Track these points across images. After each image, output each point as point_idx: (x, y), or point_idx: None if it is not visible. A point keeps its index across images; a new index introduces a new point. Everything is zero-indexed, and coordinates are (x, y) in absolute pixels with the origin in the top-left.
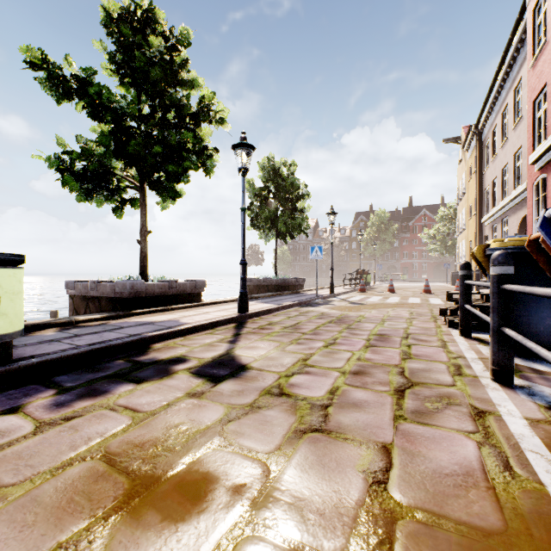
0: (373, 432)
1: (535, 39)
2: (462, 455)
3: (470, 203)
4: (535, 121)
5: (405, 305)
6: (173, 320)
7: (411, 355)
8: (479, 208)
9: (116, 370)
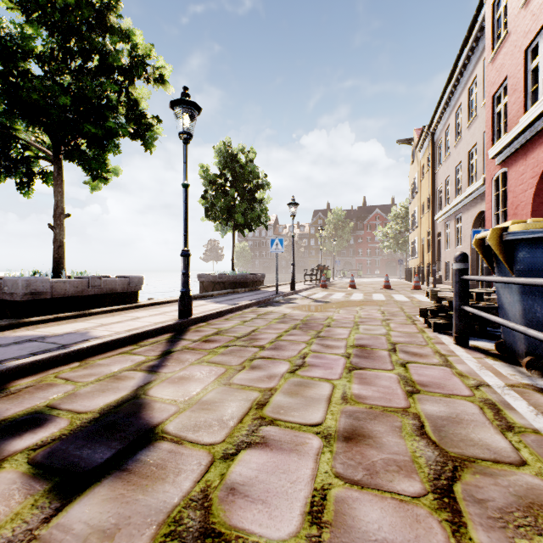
0: None
1: (494, 33)
2: None
3: (422, 202)
4: (494, 116)
5: (372, 302)
6: (79, 332)
7: (415, 384)
8: (432, 206)
9: None
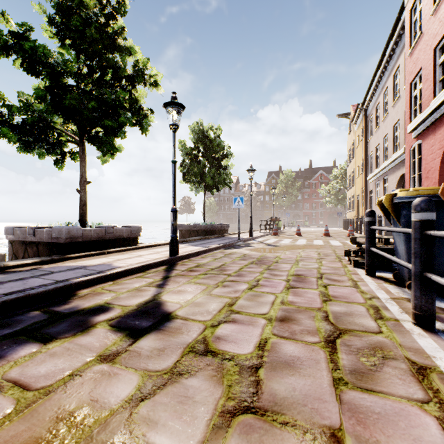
0: (315, 409)
1: (411, 33)
2: None
3: (358, 165)
4: (411, 99)
5: (312, 246)
6: (106, 264)
7: (329, 296)
8: (365, 169)
9: (27, 325)
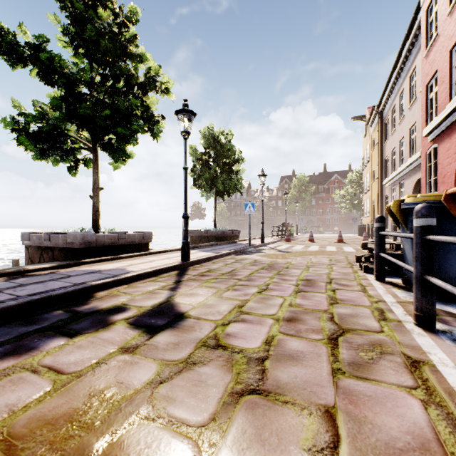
0: (313, 392)
1: (427, 33)
2: (411, 420)
3: (373, 169)
4: (427, 101)
5: (324, 252)
6: (120, 268)
7: (337, 299)
8: (381, 173)
9: (52, 322)
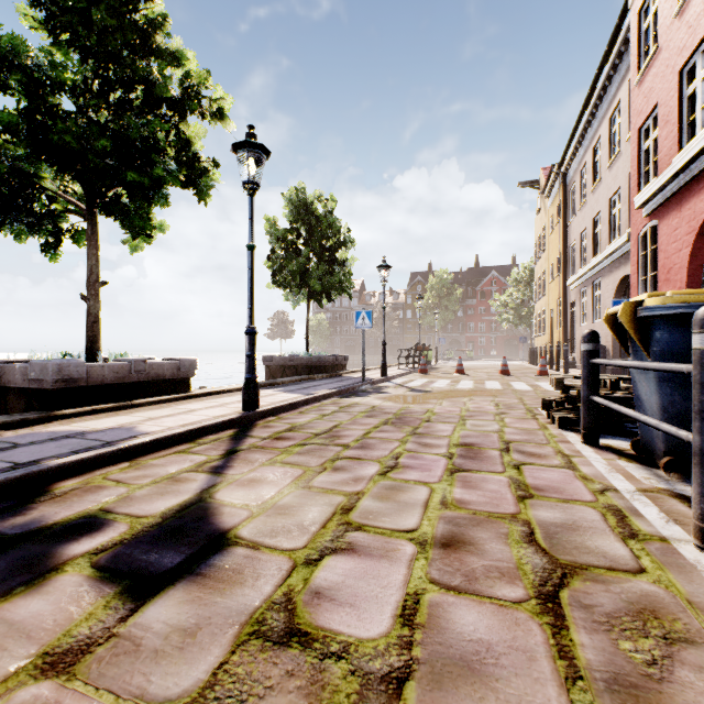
0: None
1: (641, 48)
2: None
3: (551, 262)
4: (641, 154)
5: (485, 392)
6: (124, 427)
7: (528, 488)
8: (564, 268)
9: None
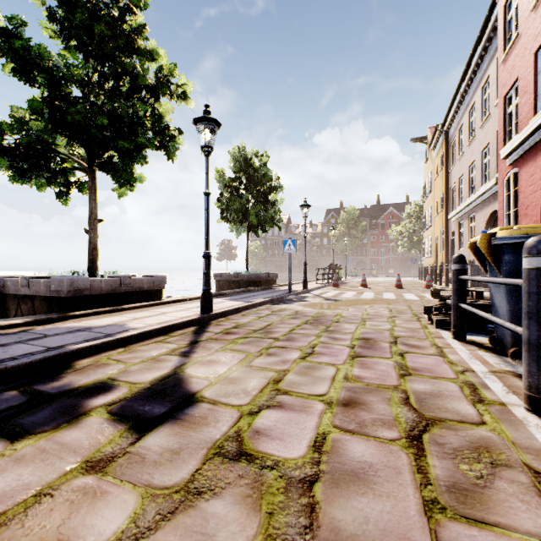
0: None
1: (505, 34)
2: None
3: (436, 200)
4: (505, 117)
5: (382, 301)
6: (118, 324)
7: (408, 369)
8: (446, 205)
9: None
